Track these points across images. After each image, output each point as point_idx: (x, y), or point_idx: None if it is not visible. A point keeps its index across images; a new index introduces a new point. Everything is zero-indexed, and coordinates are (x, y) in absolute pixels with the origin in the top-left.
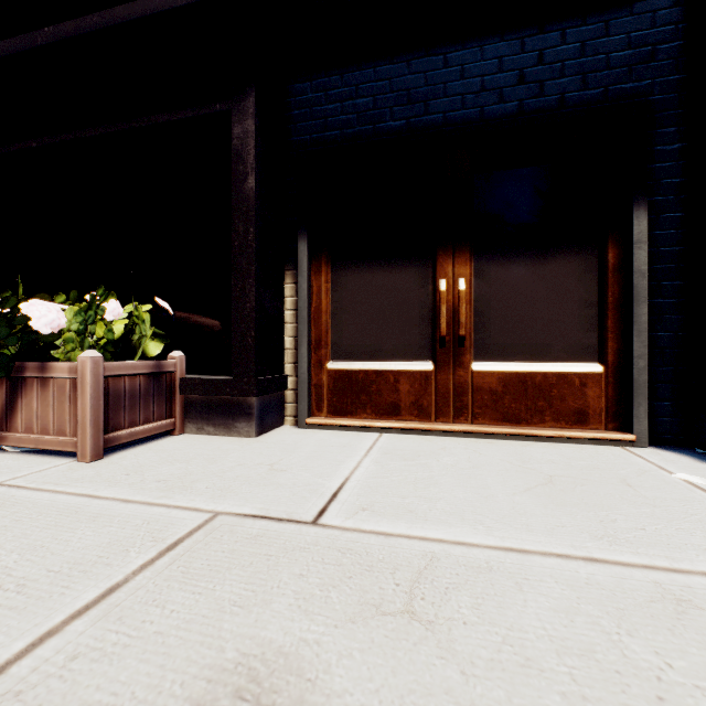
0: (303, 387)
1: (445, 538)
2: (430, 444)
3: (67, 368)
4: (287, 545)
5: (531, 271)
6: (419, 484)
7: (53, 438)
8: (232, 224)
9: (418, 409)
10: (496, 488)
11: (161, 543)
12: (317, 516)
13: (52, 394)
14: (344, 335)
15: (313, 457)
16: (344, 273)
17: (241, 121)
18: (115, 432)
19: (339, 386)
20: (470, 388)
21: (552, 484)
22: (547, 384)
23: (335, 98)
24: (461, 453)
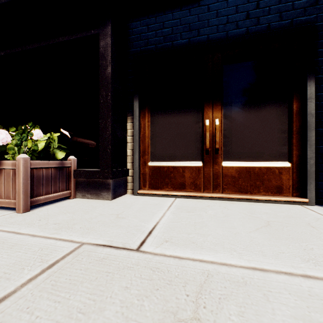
0: (136, 175)
1: (214, 261)
2: (201, 203)
3: (11, 164)
4: (120, 265)
5: (252, 115)
6: (197, 226)
7: (4, 200)
8: (99, 91)
9: (194, 186)
10: (240, 228)
11: (45, 263)
12: (139, 245)
13: (3, 177)
14: (157, 148)
15: (140, 210)
16: (157, 117)
17: (104, 39)
18: (37, 197)
19: (154, 174)
20: (221, 175)
21: (270, 226)
22: (261, 173)
23: (152, 29)
24: (218, 209)
